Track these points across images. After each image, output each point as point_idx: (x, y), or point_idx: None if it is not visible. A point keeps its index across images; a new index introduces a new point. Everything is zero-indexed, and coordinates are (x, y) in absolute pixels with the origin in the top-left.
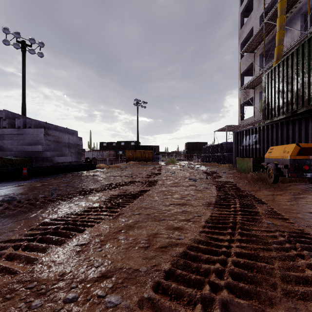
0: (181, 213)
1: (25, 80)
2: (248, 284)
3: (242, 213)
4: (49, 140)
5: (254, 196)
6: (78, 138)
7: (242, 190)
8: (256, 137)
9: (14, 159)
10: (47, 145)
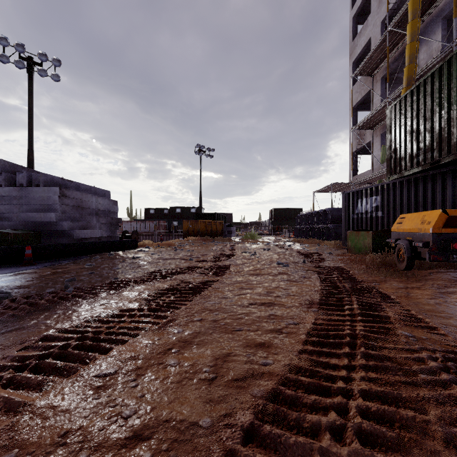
0: (267, 319)
1: (32, 116)
2: (389, 452)
3: (363, 318)
4: (67, 205)
5: (378, 290)
6: (112, 202)
7: (358, 280)
8: (376, 200)
9: (13, 233)
10: (63, 211)
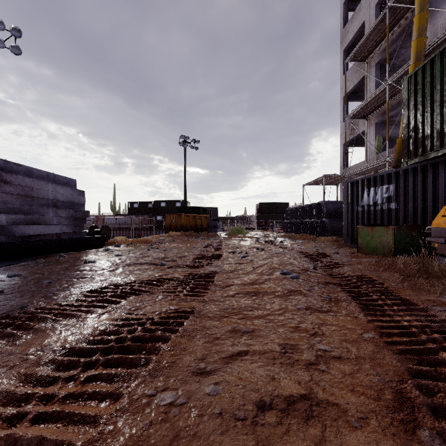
0: None
1: None
2: None
3: None
4: (8, 193)
5: None
6: (76, 192)
7: (421, 307)
8: (389, 189)
9: None
10: (2, 201)
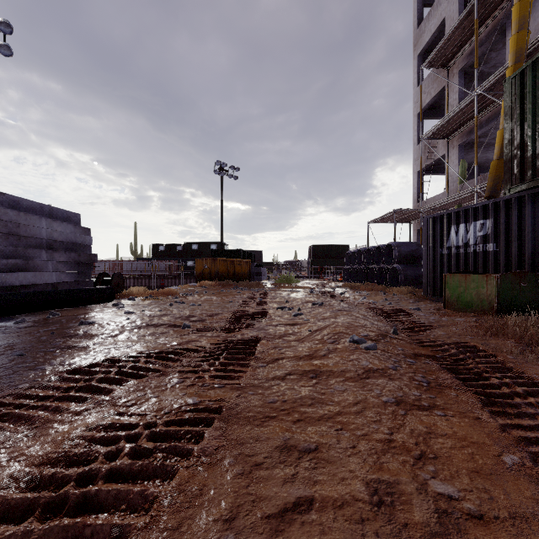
0: None
1: None
2: None
3: None
4: None
5: None
6: (80, 230)
7: None
8: (485, 226)
9: None
10: None
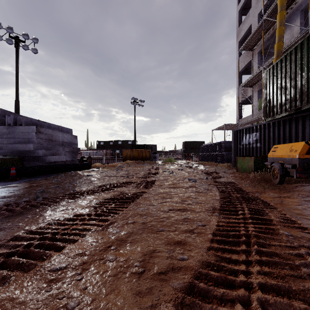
0: (182, 222)
1: (18, 77)
2: None
3: (253, 221)
4: (41, 138)
5: (260, 198)
6: (73, 137)
7: (246, 192)
8: (256, 135)
9: (3, 158)
10: (39, 143)
